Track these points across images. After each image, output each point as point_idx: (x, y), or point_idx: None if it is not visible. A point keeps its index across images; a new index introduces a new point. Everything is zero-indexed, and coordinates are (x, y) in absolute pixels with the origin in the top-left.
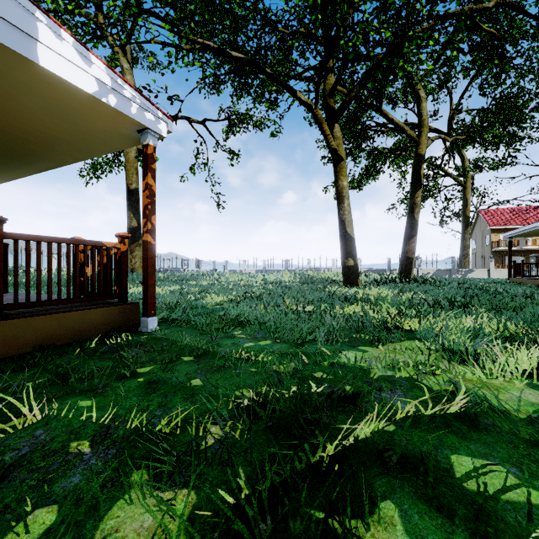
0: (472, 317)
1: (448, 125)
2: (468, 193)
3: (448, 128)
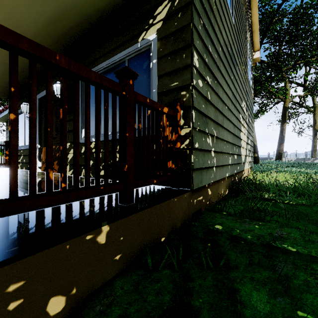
0: (295, 167)
1: (304, 80)
2: (316, 116)
3: (304, 82)
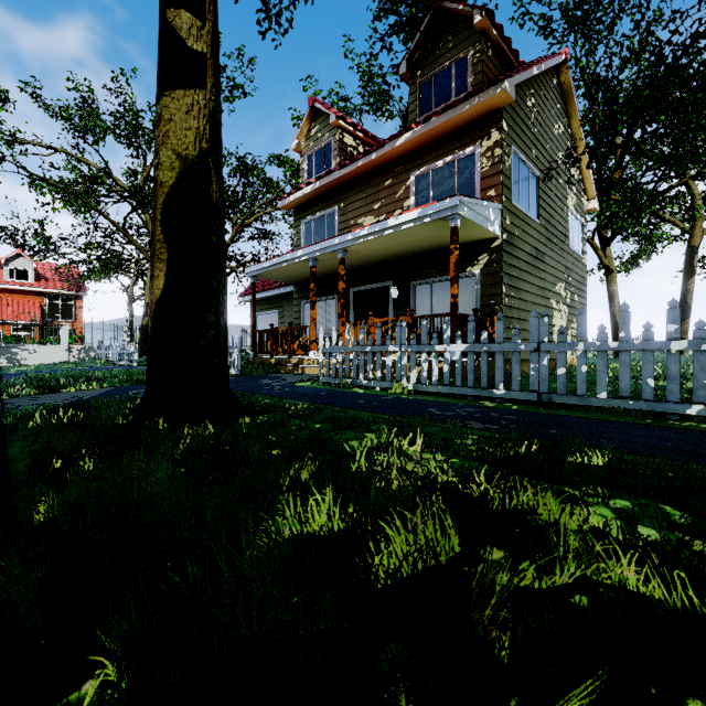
0: None
1: None
2: None
3: None
